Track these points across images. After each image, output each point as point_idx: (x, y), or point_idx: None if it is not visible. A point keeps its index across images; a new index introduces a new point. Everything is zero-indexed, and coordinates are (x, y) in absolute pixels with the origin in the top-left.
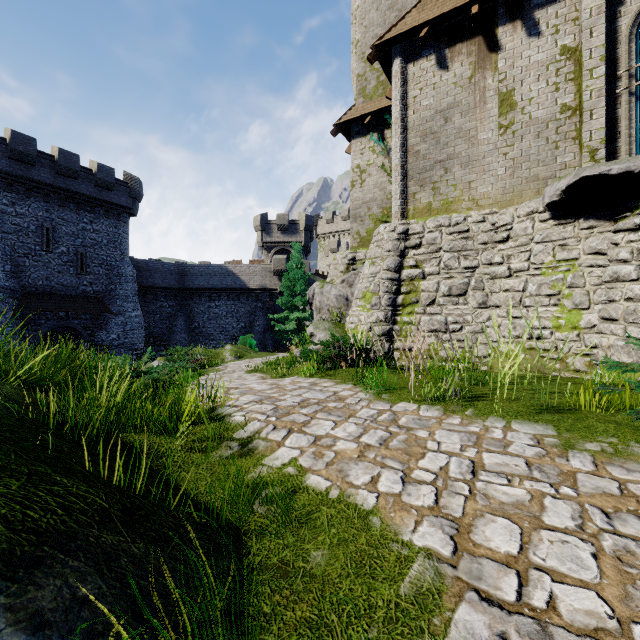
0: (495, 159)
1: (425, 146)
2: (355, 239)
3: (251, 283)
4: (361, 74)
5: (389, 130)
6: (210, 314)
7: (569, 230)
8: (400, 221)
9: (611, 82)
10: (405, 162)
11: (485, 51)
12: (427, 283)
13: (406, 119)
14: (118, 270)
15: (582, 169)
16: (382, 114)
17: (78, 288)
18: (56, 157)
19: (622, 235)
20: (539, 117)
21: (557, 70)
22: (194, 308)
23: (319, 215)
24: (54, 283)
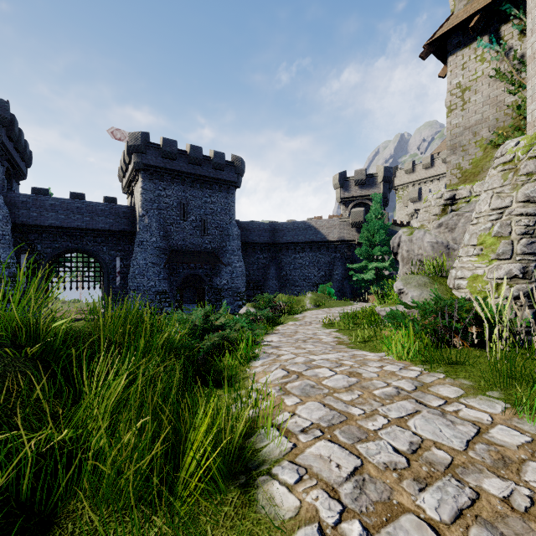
0: None
1: None
2: (453, 174)
3: (330, 236)
4: None
5: (508, 24)
6: (295, 264)
7: None
8: None
9: None
10: None
11: None
12: None
13: None
14: (227, 231)
15: None
16: (497, 6)
17: (202, 246)
18: (188, 152)
19: None
20: None
21: None
22: (282, 259)
23: (397, 167)
24: (187, 243)
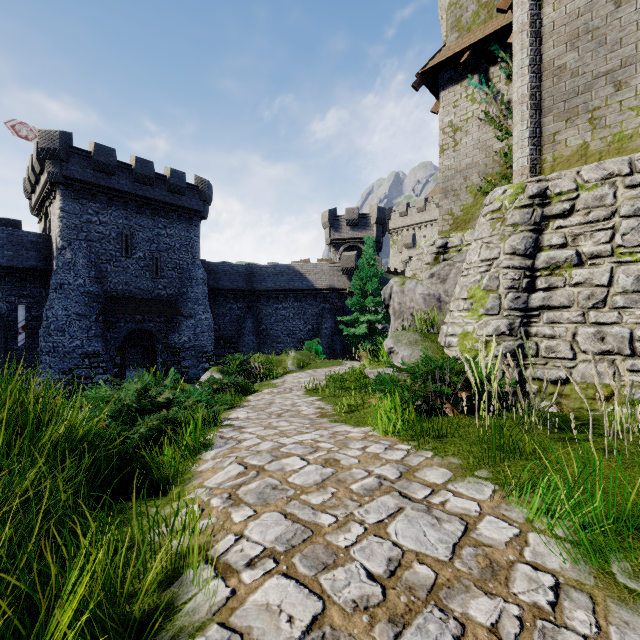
0: None
1: (575, 55)
2: (445, 220)
3: (318, 283)
4: (454, 2)
5: (496, 66)
6: (277, 316)
7: None
8: (531, 178)
9: None
10: (537, 88)
11: None
12: (588, 272)
13: (539, 21)
14: (189, 273)
15: None
16: (486, 45)
17: (153, 292)
18: (133, 166)
19: None
20: None
21: None
22: (262, 310)
23: (391, 208)
24: (132, 287)
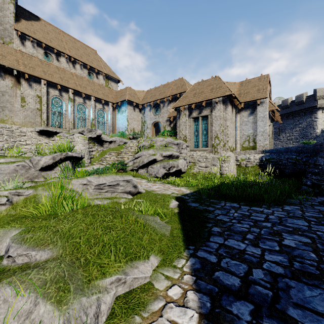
0: (20, 113)
1: None
2: None
3: None
4: None
5: None
6: None
7: (41, 137)
8: None
9: (47, 108)
10: None
11: (17, 83)
12: None
13: None
14: None
15: (45, 127)
16: None
17: None
18: None
19: (51, 141)
20: (32, 108)
21: (36, 99)
22: None
23: None
24: None
